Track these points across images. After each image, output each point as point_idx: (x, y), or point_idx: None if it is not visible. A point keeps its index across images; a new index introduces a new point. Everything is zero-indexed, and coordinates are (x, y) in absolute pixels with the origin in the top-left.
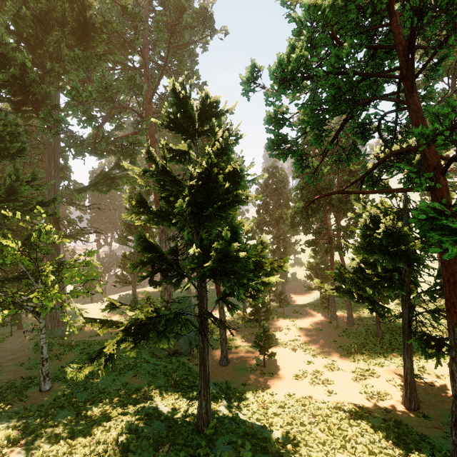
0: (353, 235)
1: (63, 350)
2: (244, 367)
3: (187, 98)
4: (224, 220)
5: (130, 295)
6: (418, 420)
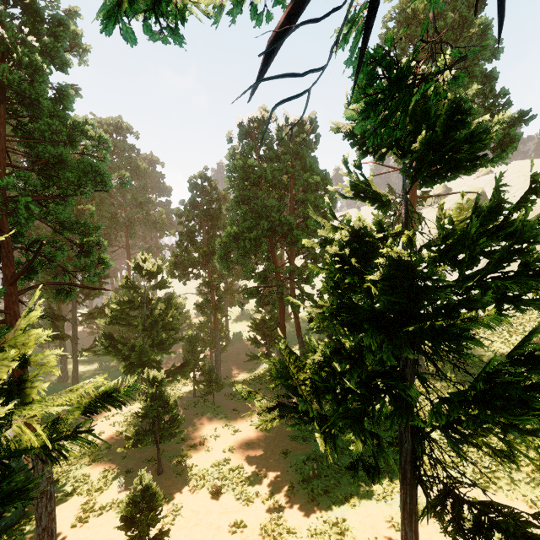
0: (310, 280)
1: None
2: None
3: None
4: None
5: None
6: None
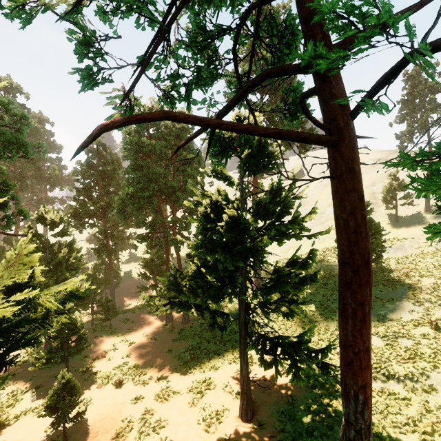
0: (188, 227)
1: None
2: None
3: None
4: None
5: None
6: (256, 435)
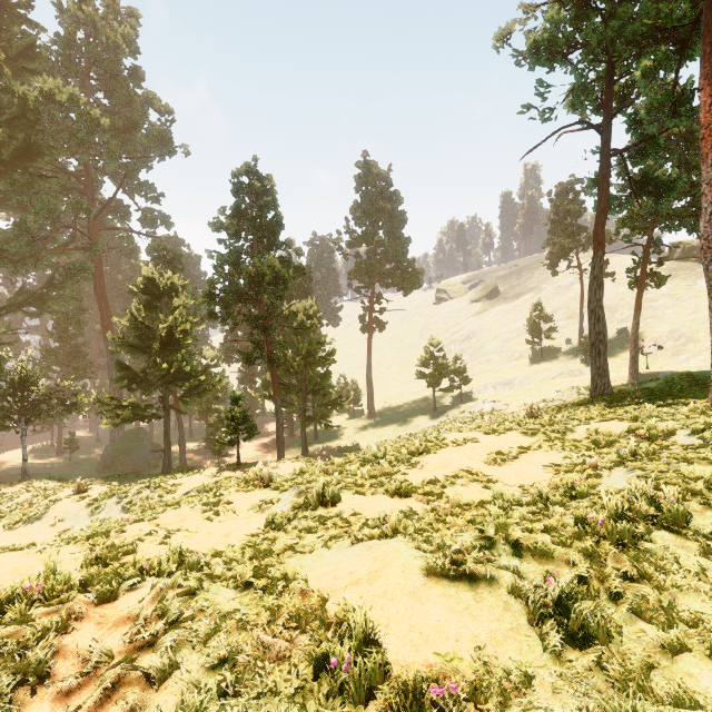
0: None
1: (7, 475)
2: None
3: (156, 279)
4: (180, 351)
5: (46, 445)
6: None
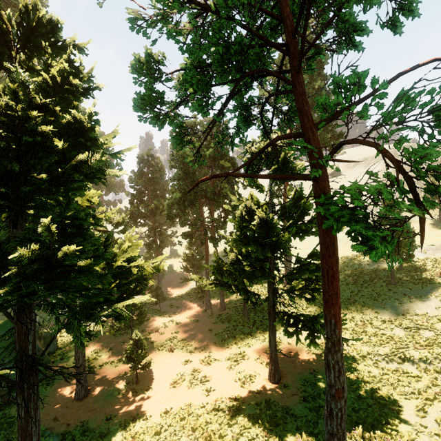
0: (225, 226)
1: None
2: (110, 392)
3: None
4: None
5: None
6: (282, 392)
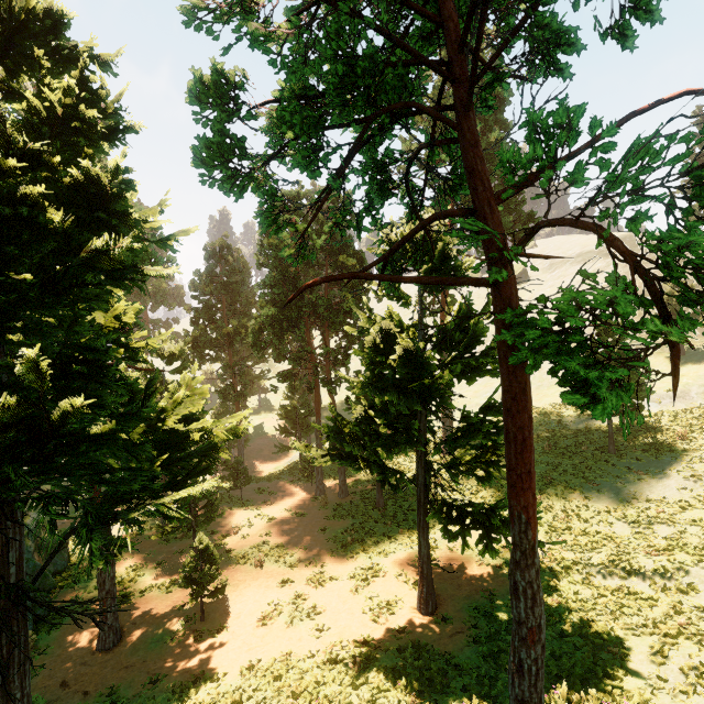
0: (347, 362)
1: None
2: (158, 635)
3: None
4: None
5: None
6: (439, 630)
